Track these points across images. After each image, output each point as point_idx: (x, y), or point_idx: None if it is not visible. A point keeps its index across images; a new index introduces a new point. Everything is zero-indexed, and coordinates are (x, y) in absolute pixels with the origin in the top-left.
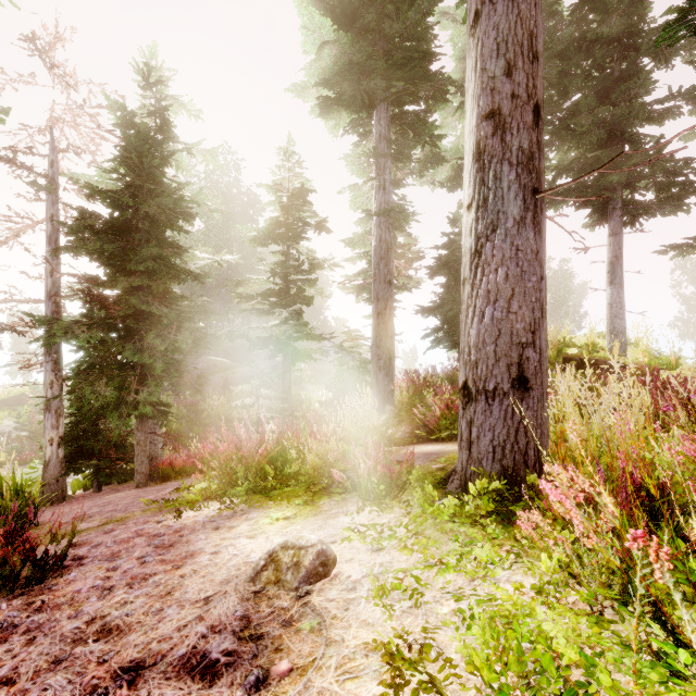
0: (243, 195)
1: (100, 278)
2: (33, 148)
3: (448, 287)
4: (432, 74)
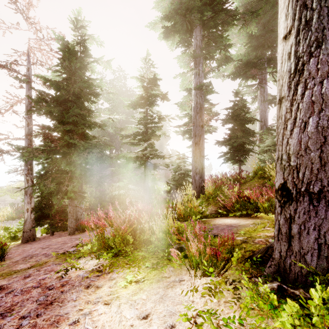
0: (127, 90)
1: (50, 127)
2: (18, 61)
3: (233, 130)
4: (226, 8)
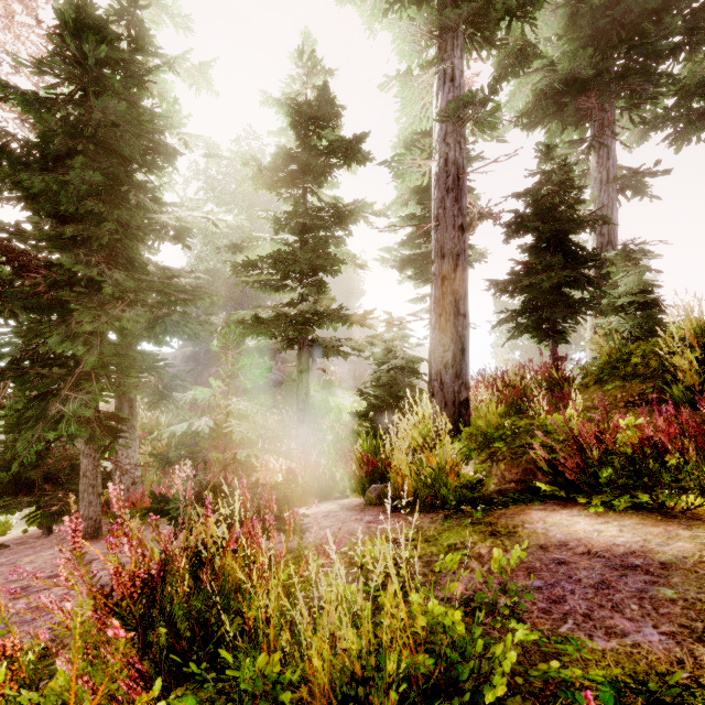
0: None
1: (28, 231)
2: None
3: (536, 250)
4: None
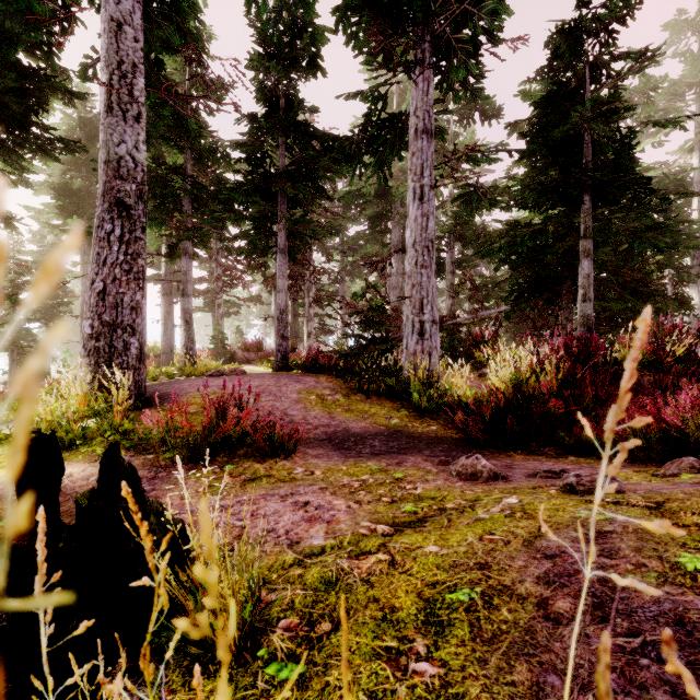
0: None
1: None
2: None
3: None
4: None
